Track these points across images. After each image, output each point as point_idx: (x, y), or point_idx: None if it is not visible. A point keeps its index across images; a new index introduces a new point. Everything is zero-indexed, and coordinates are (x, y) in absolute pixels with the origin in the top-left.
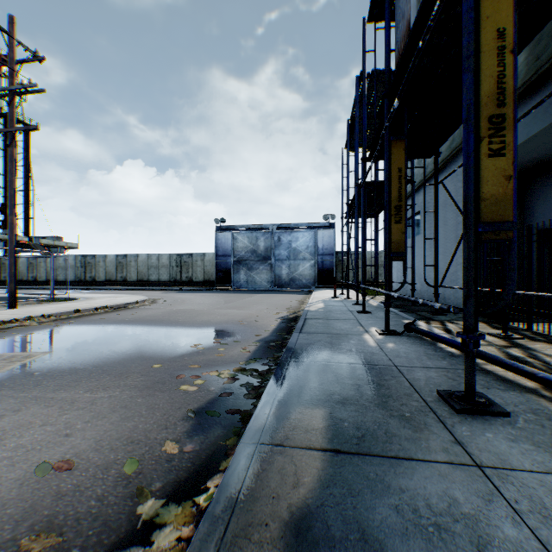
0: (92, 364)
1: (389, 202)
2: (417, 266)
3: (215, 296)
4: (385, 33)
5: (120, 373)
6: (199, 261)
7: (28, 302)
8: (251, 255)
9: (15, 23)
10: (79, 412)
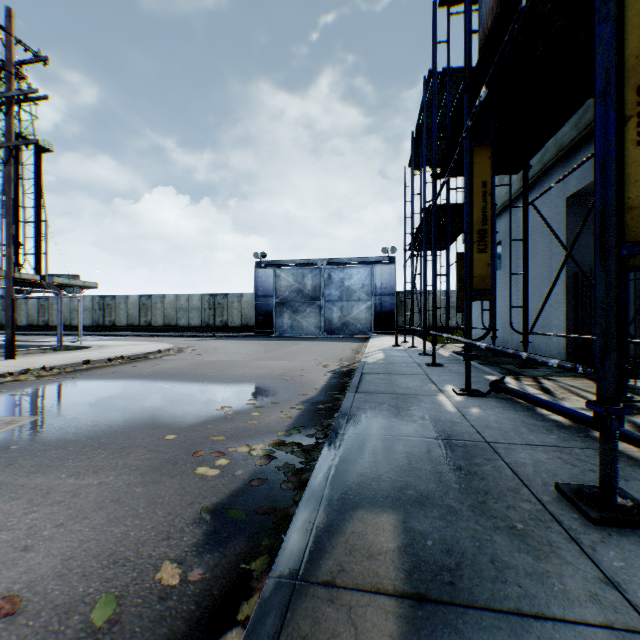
0: (88, 434)
1: (470, 225)
2: (498, 307)
3: (253, 344)
4: (466, 9)
5: (121, 447)
6: (236, 303)
7: (32, 351)
8: (296, 296)
9: (12, 17)
10: (53, 509)
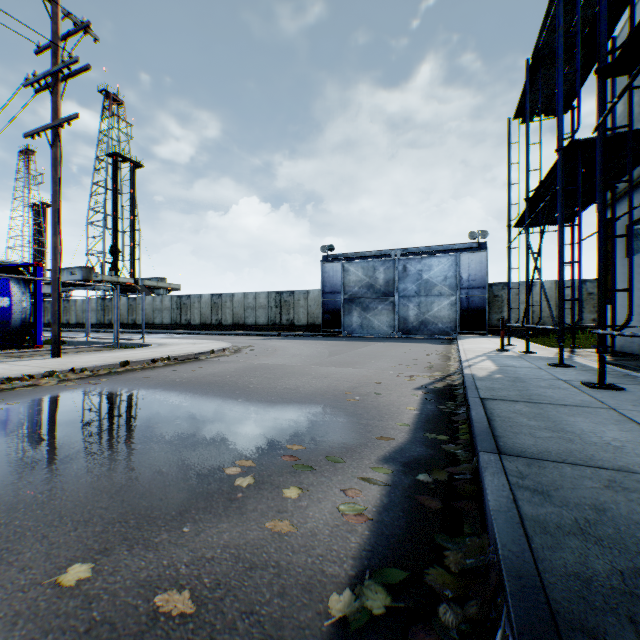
0: None
1: None
2: None
3: (318, 344)
4: None
5: None
6: (302, 300)
7: (91, 348)
8: (366, 291)
9: None
10: None
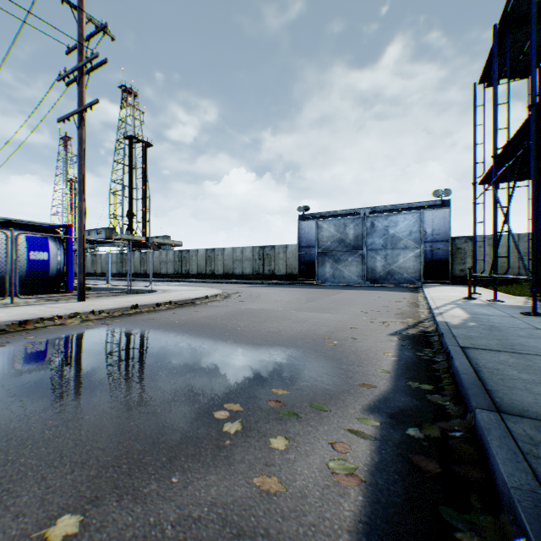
0: None
1: None
2: None
3: (296, 291)
4: None
5: None
6: (281, 253)
7: (110, 293)
8: (338, 245)
9: None
10: None
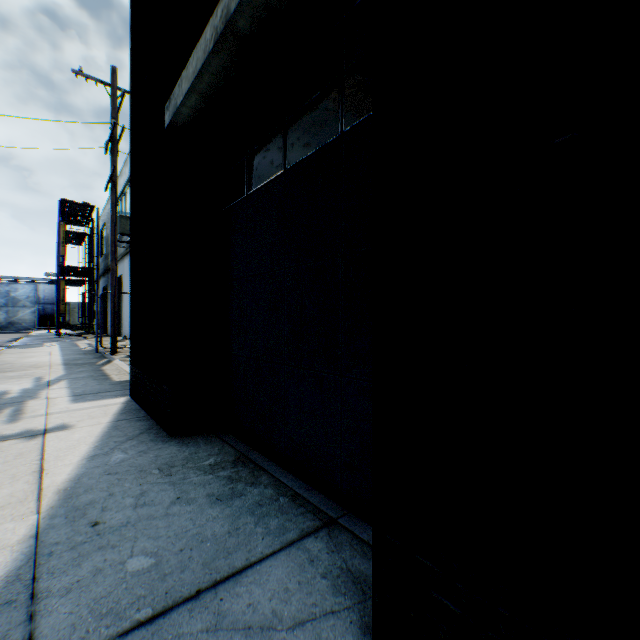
0: None
1: None
2: None
3: None
4: None
5: None
6: None
7: None
8: None
9: None
10: None
